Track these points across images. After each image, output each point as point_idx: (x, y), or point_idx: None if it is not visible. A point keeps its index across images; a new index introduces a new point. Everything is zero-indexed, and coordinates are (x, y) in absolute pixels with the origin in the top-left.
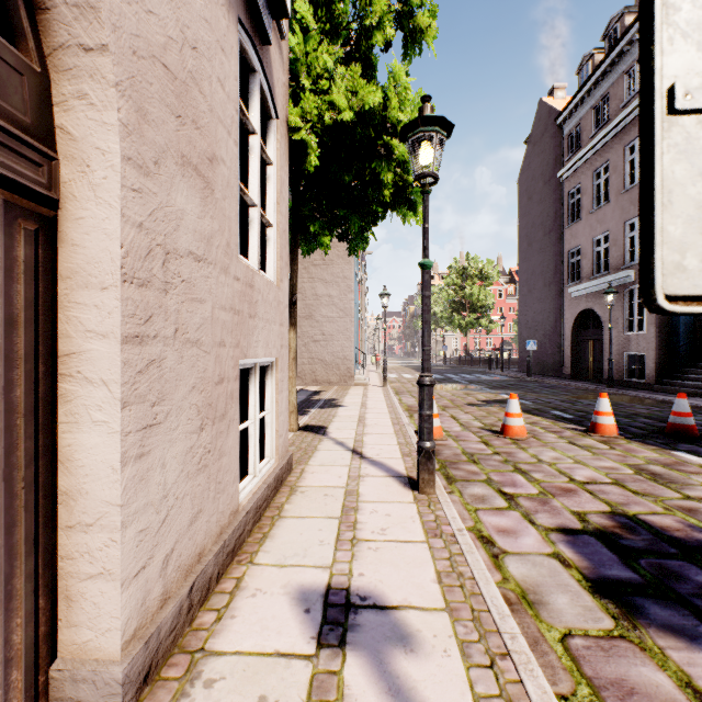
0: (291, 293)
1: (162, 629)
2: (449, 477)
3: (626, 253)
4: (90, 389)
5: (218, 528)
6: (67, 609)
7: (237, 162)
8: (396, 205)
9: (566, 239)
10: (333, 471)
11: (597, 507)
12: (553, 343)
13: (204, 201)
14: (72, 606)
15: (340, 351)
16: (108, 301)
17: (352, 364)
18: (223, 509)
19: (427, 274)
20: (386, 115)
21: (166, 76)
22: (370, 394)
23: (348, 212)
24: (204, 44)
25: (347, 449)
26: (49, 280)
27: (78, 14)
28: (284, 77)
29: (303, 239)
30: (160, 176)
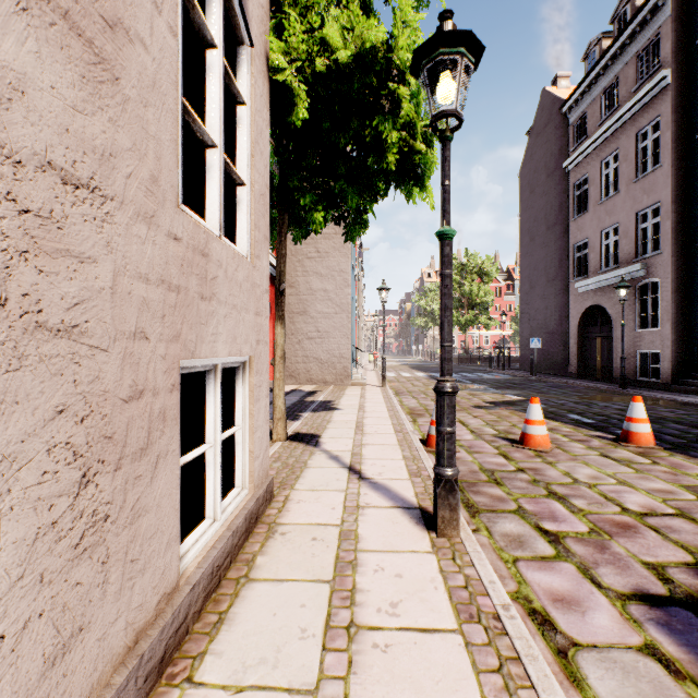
0: (278, 281)
1: None
2: (470, 506)
3: (638, 246)
4: None
5: (131, 635)
6: None
7: (175, 62)
8: (400, 180)
9: (572, 232)
10: (325, 498)
11: (674, 555)
12: (557, 341)
13: (92, 85)
14: None
15: (336, 349)
16: None
17: (349, 363)
18: (142, 600)
19: (447, 247)
20: (390, 61)
21: None
22: (368, 395)
23: (344, 184)
24: None
25: (342, 465)
26: None
27: None
28: None
29: (293, 223)
30: None
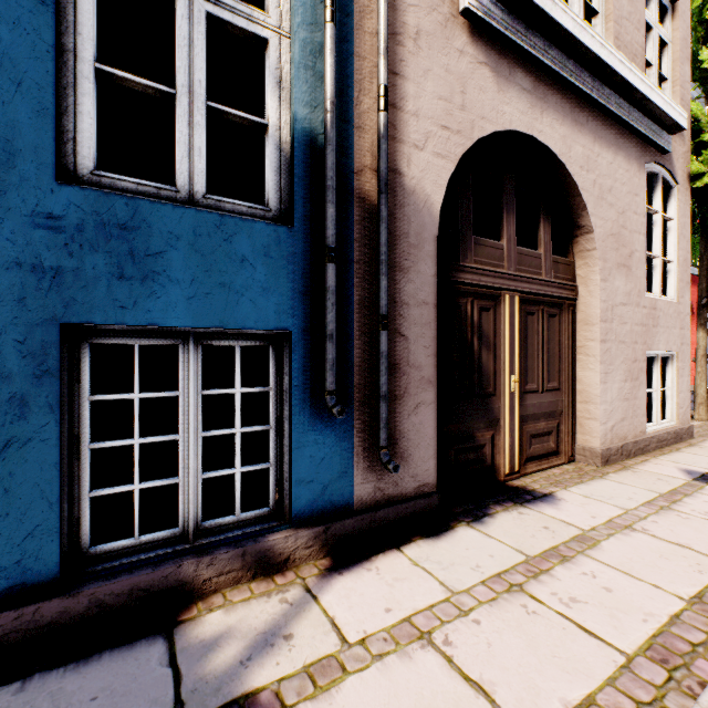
0: (698, 297)
1: (611, 450)
2: None
3: None
4: (587, 358)
5: (633, 433)
6: (579, 428)
7: (644, 244)
8: None
9: None
10: None
11: None
12: None
13: (626, 277)
14: (581, 427)
15: None
16: (594, 329)
17: None
18: (635, 426)
19: None
20: None
21: (611, 238)
22: None
23: None
24: (626, 205)
25: None
26: (574, 323)
27: (586, 242)
28: (684, 147)
29: None
30: (610, 278)
